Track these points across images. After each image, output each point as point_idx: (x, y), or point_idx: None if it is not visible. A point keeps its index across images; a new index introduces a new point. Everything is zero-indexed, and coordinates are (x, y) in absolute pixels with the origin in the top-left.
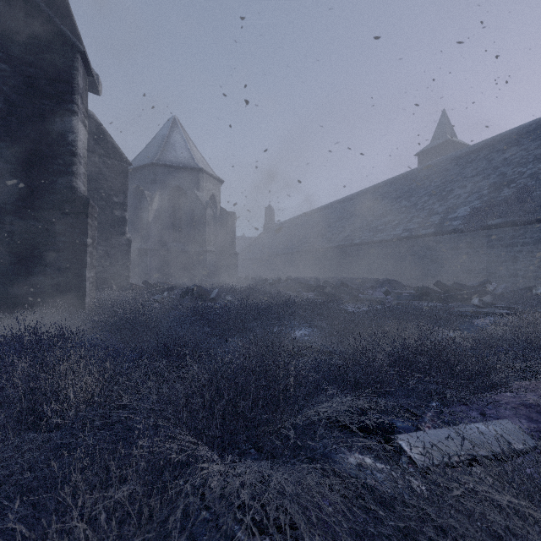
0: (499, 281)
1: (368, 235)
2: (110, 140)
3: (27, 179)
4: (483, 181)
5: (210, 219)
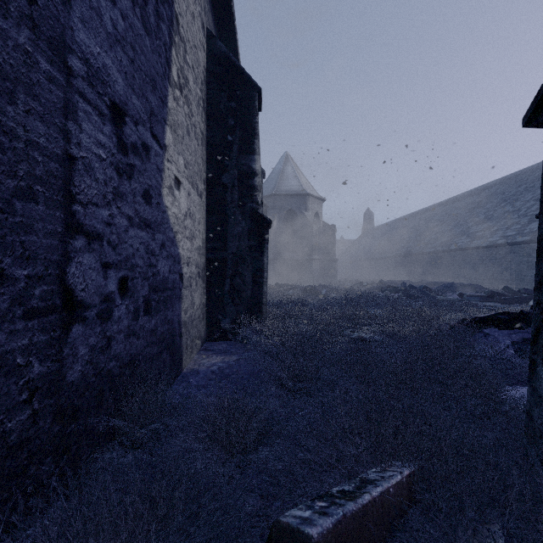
0: None
1: (464, 241)
2: None
3: None
4: None
5: (315, 233)
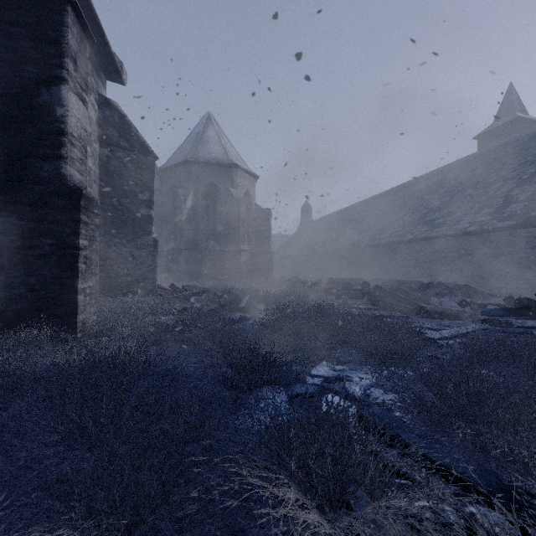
0: None
1: (422, 230)
2: (135, 133)
3: (6, 166)
4: None
5: (244, 216)
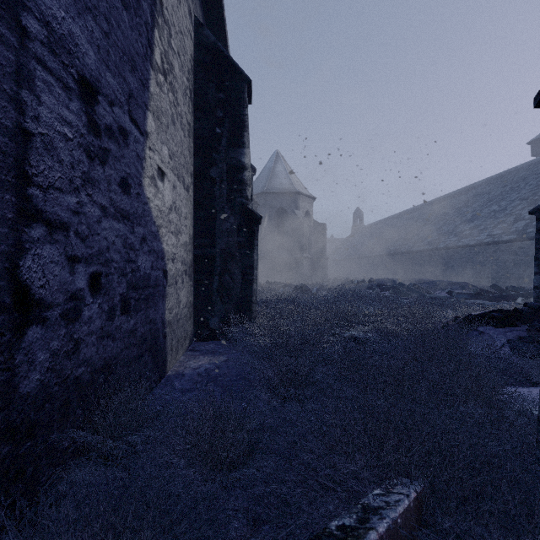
0: None
1: (452, 240)
2: None
3: None
4: None
5: (306, 232)
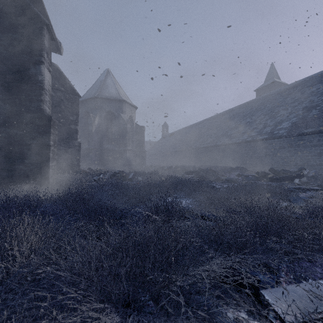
0: (309, 168)
1: (225, 139)
2: (68, 82)
3: (13, 104)
4: (299, 105)
5: (129, 130)
